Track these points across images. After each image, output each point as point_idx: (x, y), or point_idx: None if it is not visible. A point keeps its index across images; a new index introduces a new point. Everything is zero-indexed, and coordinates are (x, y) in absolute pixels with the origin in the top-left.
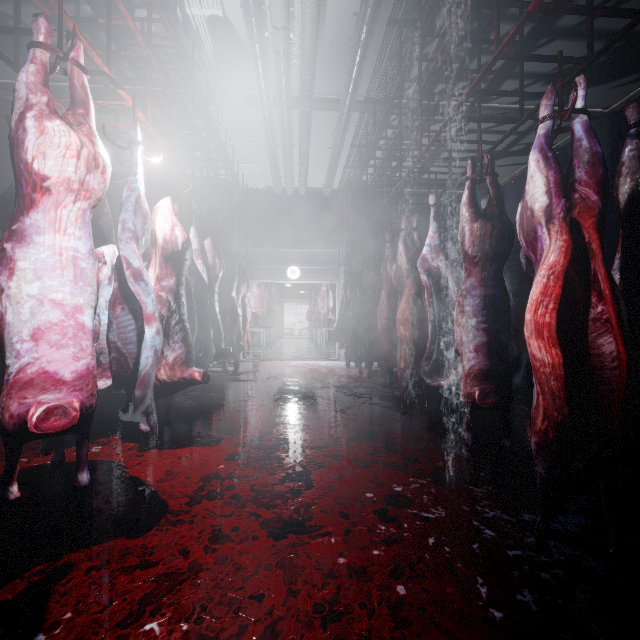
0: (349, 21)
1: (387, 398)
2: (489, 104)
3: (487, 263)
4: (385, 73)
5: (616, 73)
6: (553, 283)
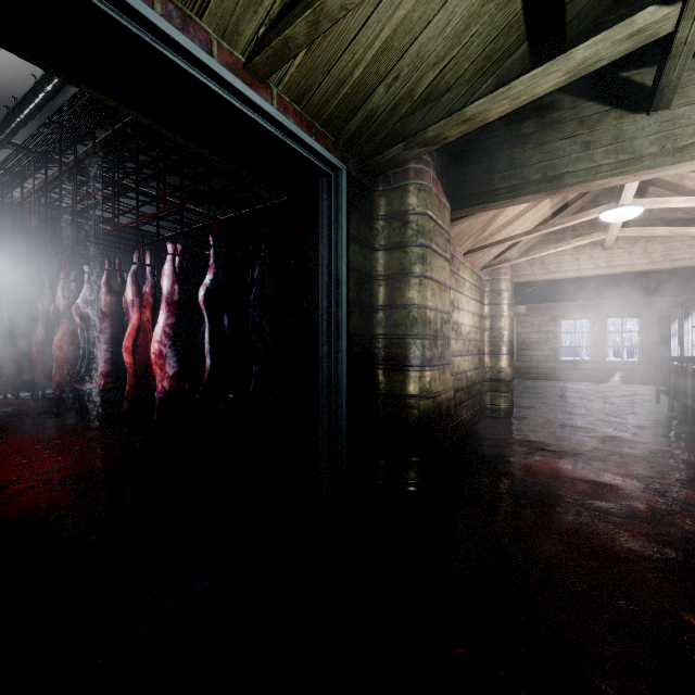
0: (7, 97)
1: (47, 413)
2: (143, 188)
3: (117, 318)
4: (46, 153)
5: (220, 203)
6: (136, 333)
